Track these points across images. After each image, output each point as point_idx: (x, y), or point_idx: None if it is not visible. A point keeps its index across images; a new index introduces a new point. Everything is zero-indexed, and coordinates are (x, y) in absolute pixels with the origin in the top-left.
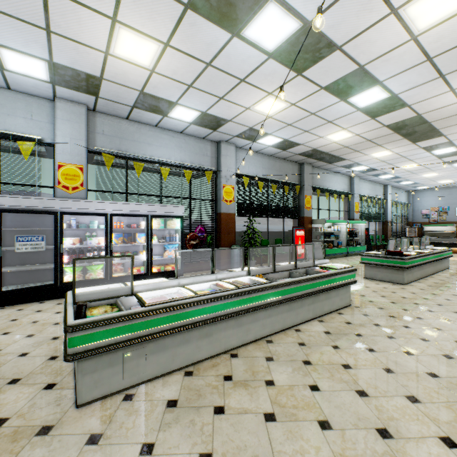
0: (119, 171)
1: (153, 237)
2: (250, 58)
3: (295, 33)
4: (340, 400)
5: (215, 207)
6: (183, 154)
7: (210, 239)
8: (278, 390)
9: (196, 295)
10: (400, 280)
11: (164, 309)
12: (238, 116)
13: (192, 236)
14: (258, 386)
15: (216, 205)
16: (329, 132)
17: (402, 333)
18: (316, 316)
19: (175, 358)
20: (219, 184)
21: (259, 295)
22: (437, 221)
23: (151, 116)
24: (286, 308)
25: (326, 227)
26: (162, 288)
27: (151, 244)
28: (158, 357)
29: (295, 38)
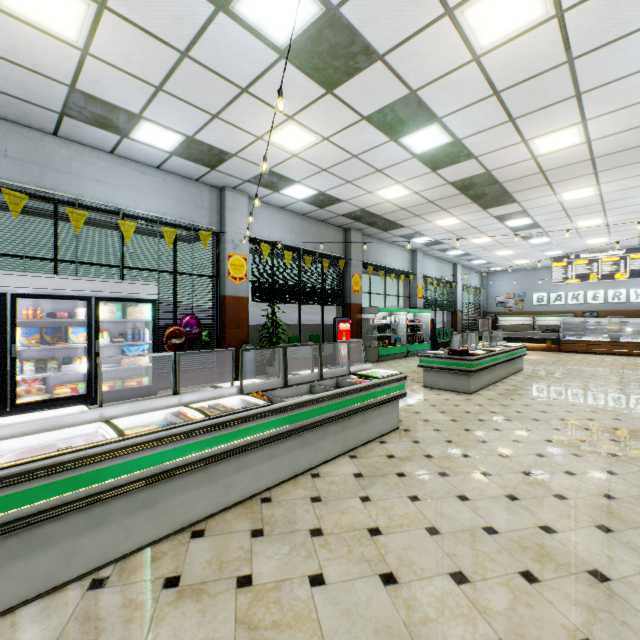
0: (39, 221)
1: (101, 334)
2: (251, 54)
3: (316, 22)
4: (354, 598)
5: (217, 287)
6: (161, 202)
7: (206, 336)
8: (255, 595)
9: (120, 437)
10: (465, 389)
11: (39, 472)
12: (246, 149)
13: (173, 332)
14: (223, 592)
15: (218, 284)
16: (380, 186)
17: (459, 467)
18: (348, 450)
19: (72, 557)
20: (223, 252)
21: (249, 428)
22: (513, 310)
23: (98, 133)
24: (299, 443)
25: (381, 318)
26: (63, 427)
27: (97, 345)
28: (31, 563)
29: (316, 30)
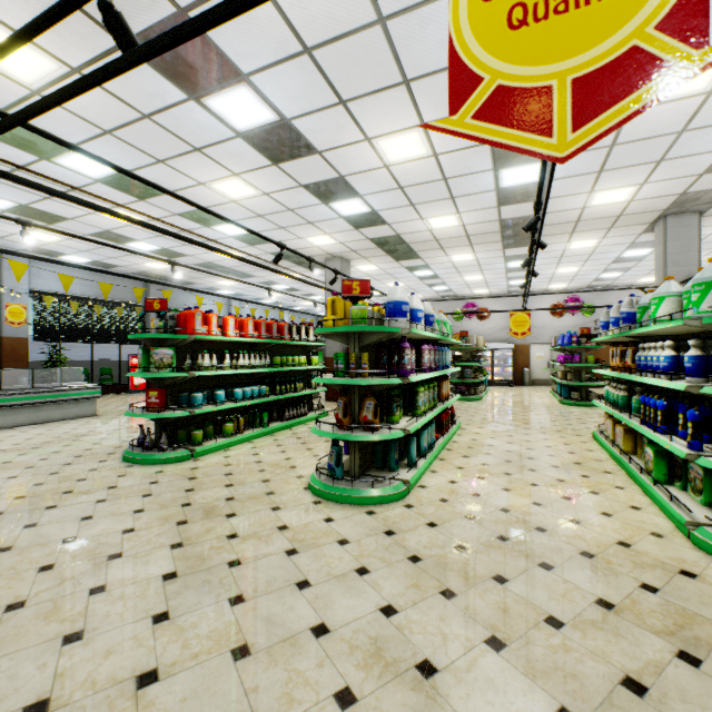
0: None
1: None
2: None
3: (18, 206)
4: None
5: None
6: None
7: None
8: None
9: None
10: None
11: None
12: (8, 237)
13: None
14: None
15: None
16: (141, 261)
17: (96, 423)
18: (43, 422)
19: None
20: (1, 303)
21: None
22: None
23: None
24: None
25: None
26: None
27: None
28: None
29: (21, 208)
